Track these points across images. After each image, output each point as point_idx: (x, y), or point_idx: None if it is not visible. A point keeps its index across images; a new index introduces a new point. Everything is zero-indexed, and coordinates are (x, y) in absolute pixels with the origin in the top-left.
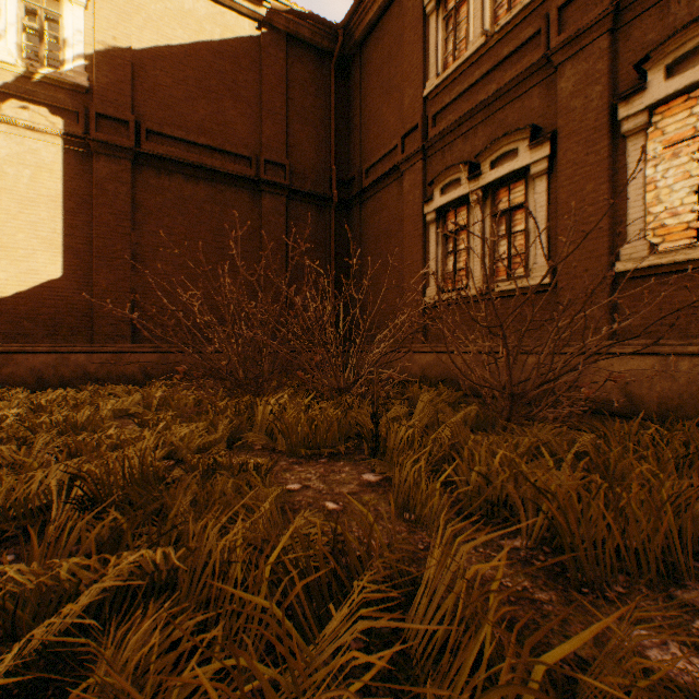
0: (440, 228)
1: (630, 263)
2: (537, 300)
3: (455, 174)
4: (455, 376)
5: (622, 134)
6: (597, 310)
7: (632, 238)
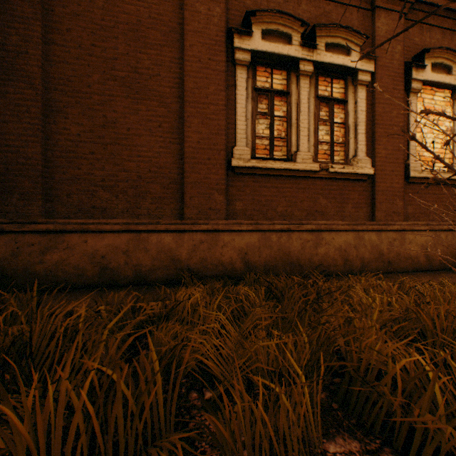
0: (251, 79)
1: (417, 173)
2: (356, 187)
3: (286, 27)
4: (298, 257)
5: (410, 88)
6: (399, 200)
7: (412, 158)
